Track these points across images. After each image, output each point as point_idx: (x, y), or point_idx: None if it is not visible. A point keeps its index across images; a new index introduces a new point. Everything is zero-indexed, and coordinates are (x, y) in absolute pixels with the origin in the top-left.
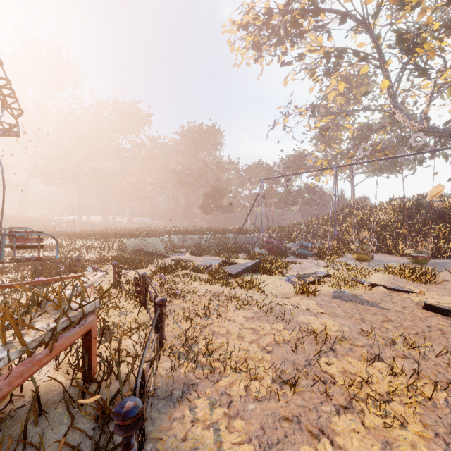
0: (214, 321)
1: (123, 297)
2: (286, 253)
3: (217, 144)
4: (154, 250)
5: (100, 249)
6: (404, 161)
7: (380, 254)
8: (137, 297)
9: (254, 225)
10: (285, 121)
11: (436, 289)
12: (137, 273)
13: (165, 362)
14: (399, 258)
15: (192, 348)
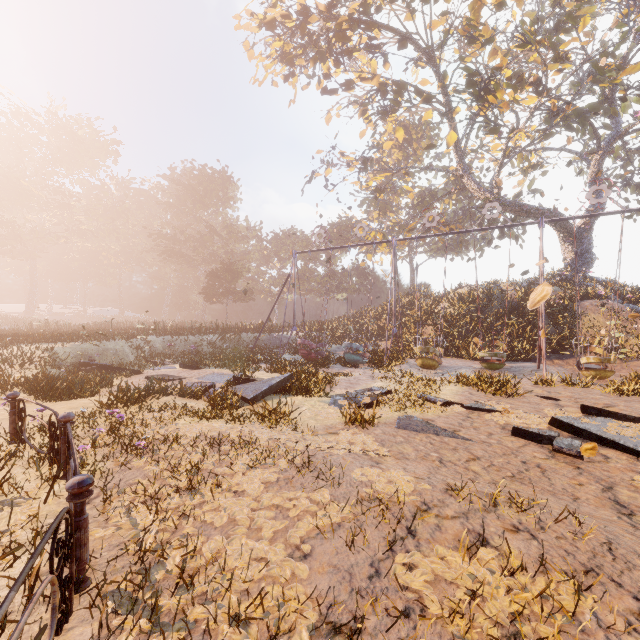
0: (206, 499)
1: (26, 461)
2: (329, 360)
3: (229, 199)
4: (117, 362)
5: (4, 363)
6: (470, 240)
7: (448, 358)
8: (53, 460)
9: (284, 319)
10: (328, 173)
11: (520, 405)
12: (70, 408)
13: (82, 625)
14: (471, 363)
15: (149, 576)
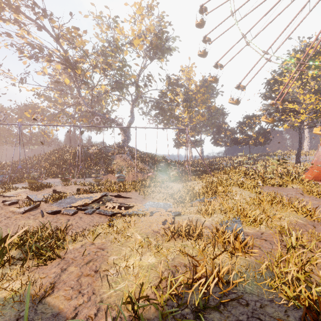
0: None
1: None
2: None
3: None
4: None
5: None
6: None
7: (56, 178)
8: None
9: None
10: None
11: (36, 193)
12: None
13: None
14: None
15: None
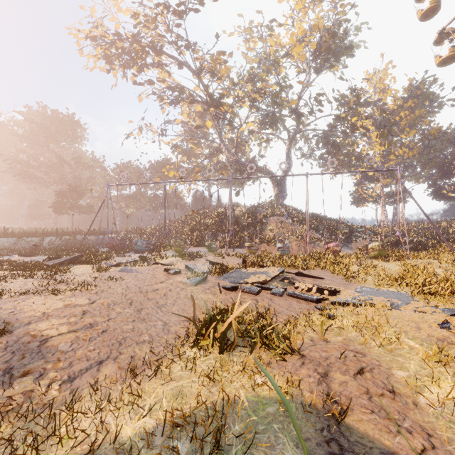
0: None
1: None
2: (127, 250)
3: (77, 137)
4: None
5: None
6: None
7: (199, 247)
8: None
9: (100, 226)
10: (139, 134)
11: (190, 263)
12: None
13: None
14: (207, 249)
15: None
